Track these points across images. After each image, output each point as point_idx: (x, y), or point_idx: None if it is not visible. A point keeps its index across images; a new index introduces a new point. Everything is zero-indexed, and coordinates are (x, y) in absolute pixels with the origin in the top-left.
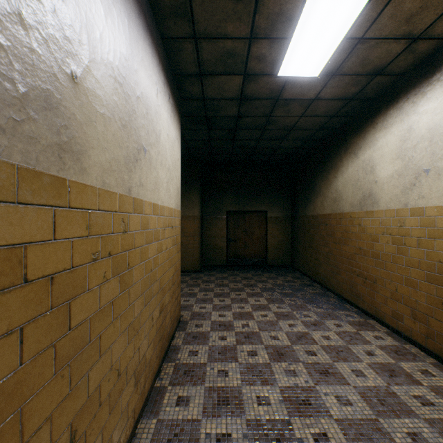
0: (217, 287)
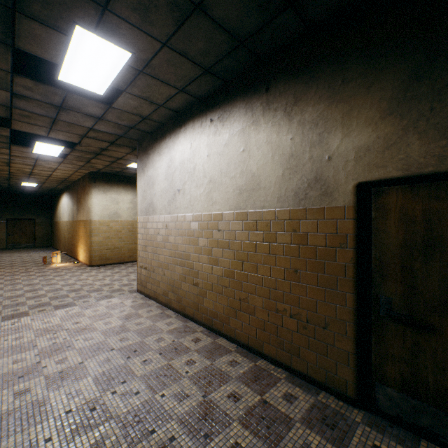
0: None
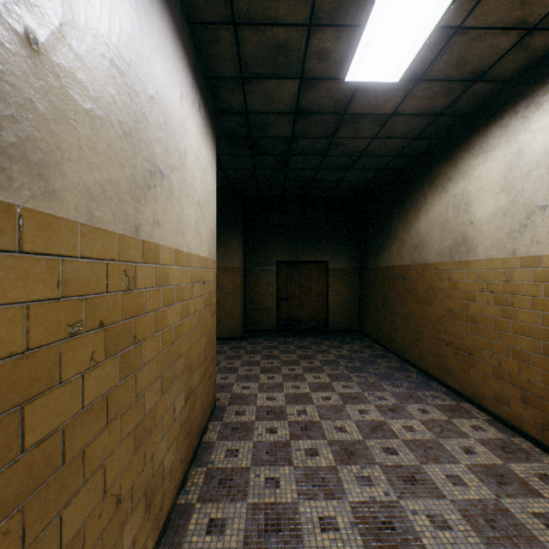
0: (265, 360)
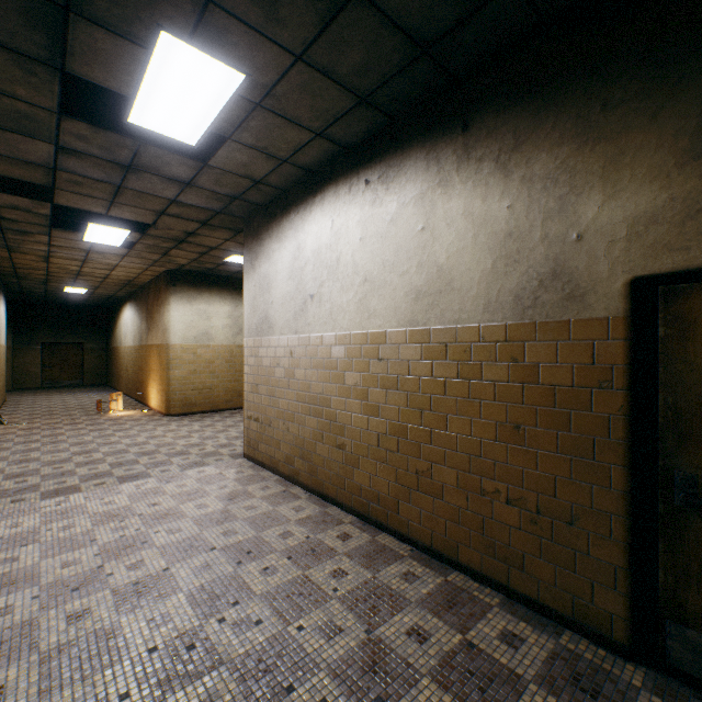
0: (32, 394)
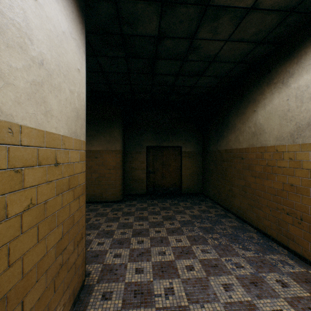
0: (136, 221)
